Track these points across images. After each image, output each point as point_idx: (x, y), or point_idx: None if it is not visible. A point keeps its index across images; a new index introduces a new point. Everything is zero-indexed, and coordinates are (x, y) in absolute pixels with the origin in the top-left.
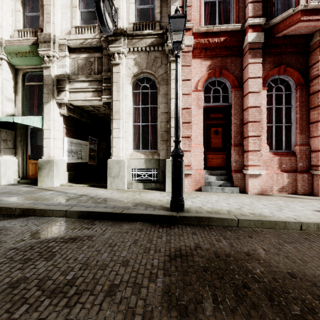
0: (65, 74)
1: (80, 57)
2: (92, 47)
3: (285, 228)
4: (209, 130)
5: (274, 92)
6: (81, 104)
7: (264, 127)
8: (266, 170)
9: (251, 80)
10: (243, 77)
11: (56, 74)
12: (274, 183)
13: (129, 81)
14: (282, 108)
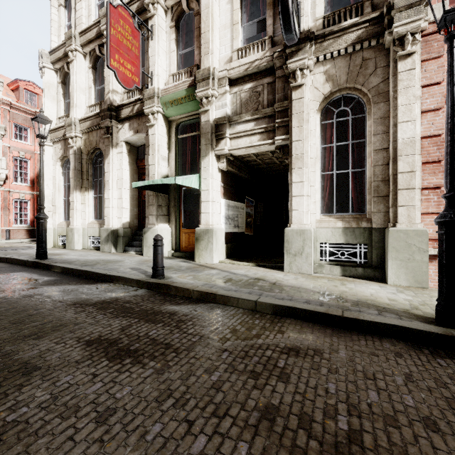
0: (225, 116)
1: (243, 89)
2: (259, 72)
3: None
4: None
5: None
6: (243, 153)
7: None
8: None
9: None
10: None
11: (215, 118)
12: None
13: (316, 109)
14: None
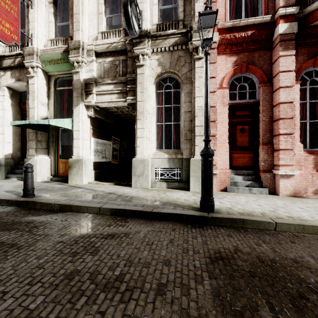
0: (93, 78)
1: (106, 61)
2: (117, 51)
3: None
4: (234, 128)
5: (308, 85)
6: (106, 105)
7: (296, 124)
8: (299, 170)
9: (283, 74)
10: (272, 72)
11: (84, 78)
12: (308, 184)
13: (152, 82)
14: (317, 103)
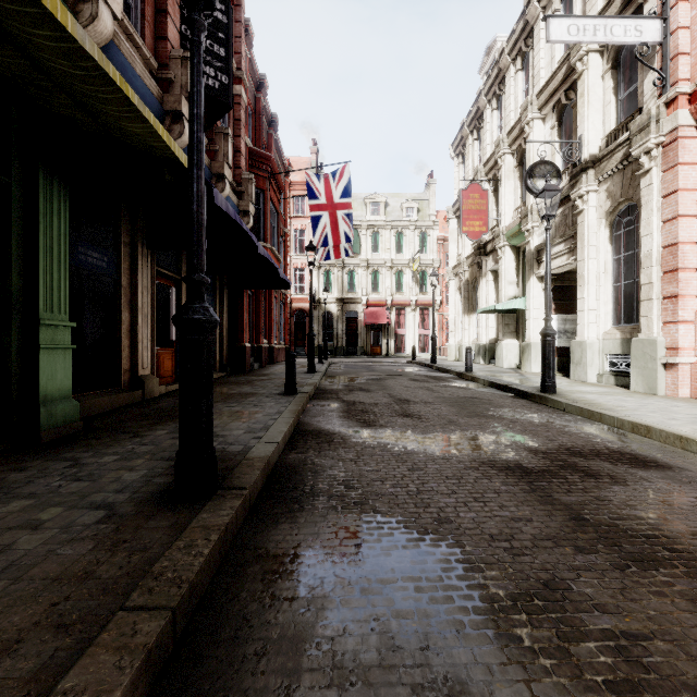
0: (543, 242)
1: (556, 215)
2: (567, 196)
3: (600, 422)
4: None
5: None
6: (561, 271)
7: None
8: None
9: None
10: None
11: (535, 246)
12: None
13: (600, 226)
14: None
